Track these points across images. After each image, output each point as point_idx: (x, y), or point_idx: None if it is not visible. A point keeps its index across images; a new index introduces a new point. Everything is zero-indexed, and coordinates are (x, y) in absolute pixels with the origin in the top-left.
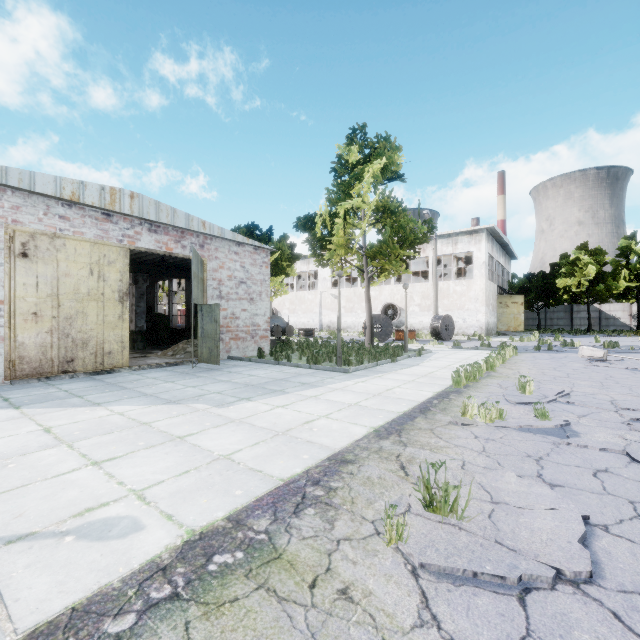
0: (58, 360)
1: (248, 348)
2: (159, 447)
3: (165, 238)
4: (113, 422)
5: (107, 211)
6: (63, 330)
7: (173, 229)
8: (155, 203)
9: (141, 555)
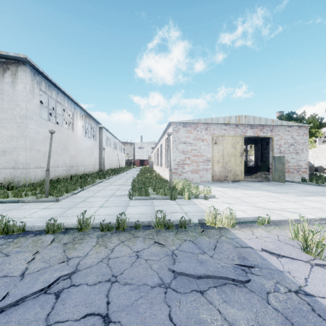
0: (223, 176)
1: (295, 177)
2: (288, 202)
3: (256, 130)
4: (262, 195)
5: (236, 124)
6: (224, 166)
7: (259, 126)
8: (253, 117)
9: (309, 217)
